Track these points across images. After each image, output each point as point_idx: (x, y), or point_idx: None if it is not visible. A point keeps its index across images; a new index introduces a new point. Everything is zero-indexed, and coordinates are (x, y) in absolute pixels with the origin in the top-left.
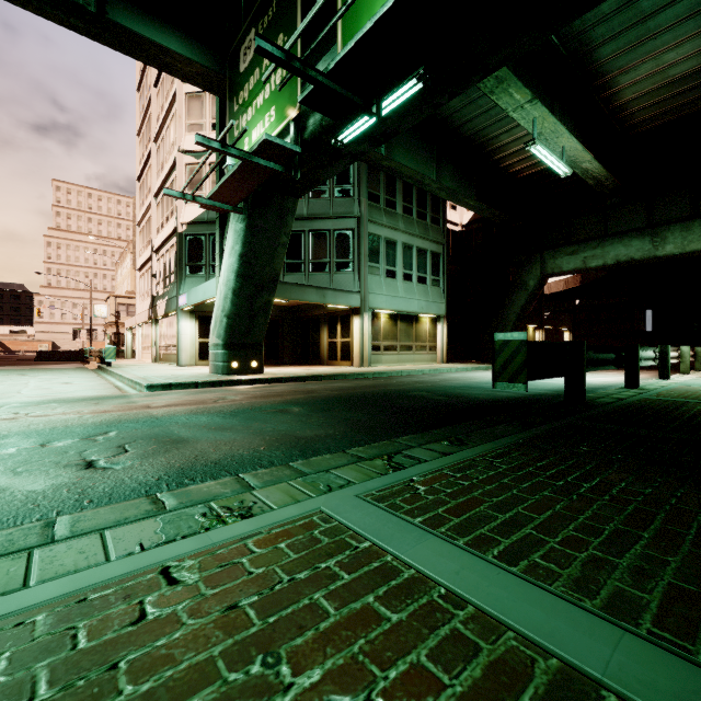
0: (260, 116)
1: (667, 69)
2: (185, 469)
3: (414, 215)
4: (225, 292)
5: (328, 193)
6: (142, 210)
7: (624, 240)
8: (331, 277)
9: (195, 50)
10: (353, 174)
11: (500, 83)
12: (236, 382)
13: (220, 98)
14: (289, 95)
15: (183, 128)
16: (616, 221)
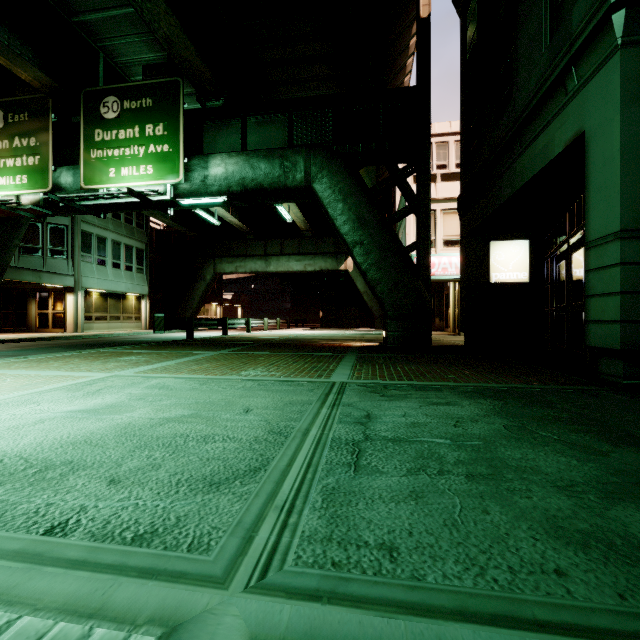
0: (10, 173)
1: None
2: None
3: (122, 219)
4: None
5: None
6: None
7: (254, 260)
8: (44, 261)
9: None
10: None
11: None
12: None
13: None
14: (42, 178)
15: None
16: (252, 248)
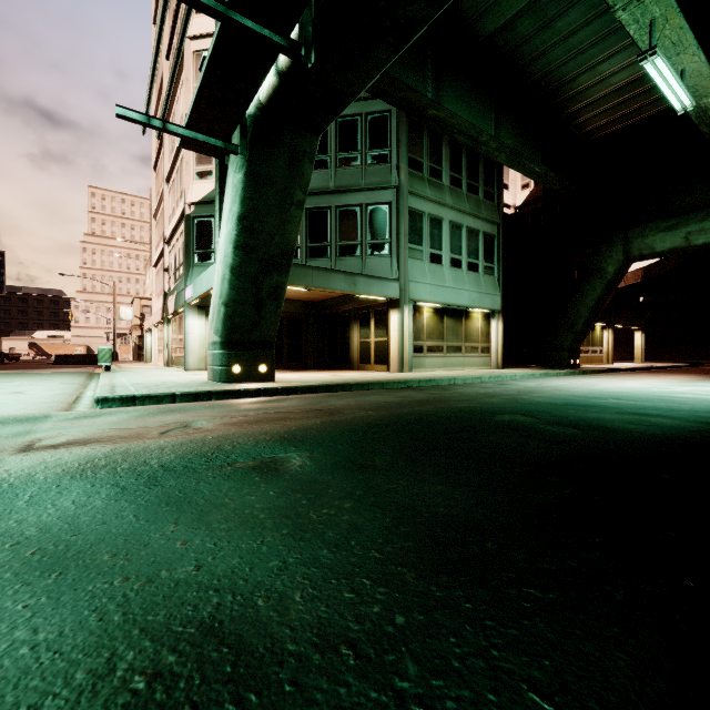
0: None
1: None
2: None
3: (464, 188)
4: (222, 273)
5: (359, 160)
6: (157, 201)
7: None
8: (363, 262)
9: None
10: (390, 135)
11: None
12: (231, 394)
13: None
14: None
15: (190, 93)
16: None
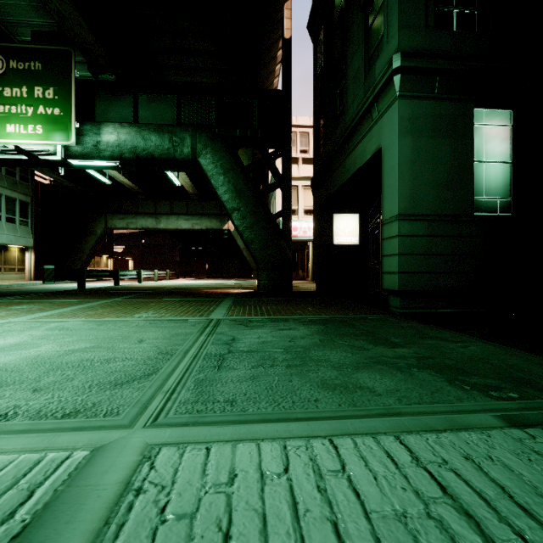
0: None
1: None
2: None
3: (3, 171)
4: None
5: None
6: None
7: (145, 217)
8: None
9: None
10: None
11: None
12: None
13: None
14: None
15: None
16: (143, 207)
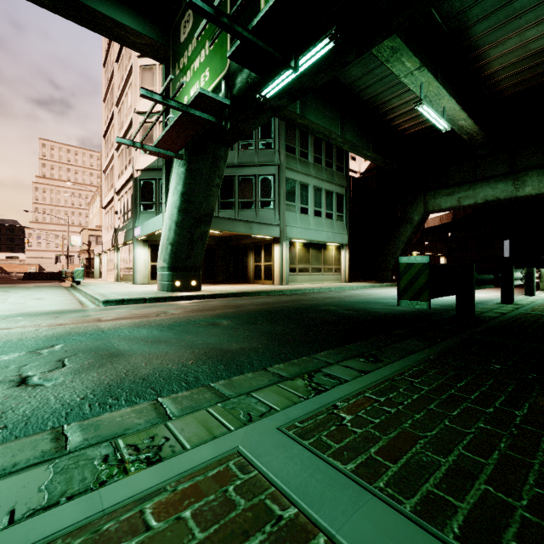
0: (196, 77)
1: (529, 44)
2: (113, 386)
3: (323, 163)
4: (169, 225)
5: (254, 145)
6: (107, 161)
7: (491, 183)
8: (256, 213)
9: (144, 26)
10: (274, 131)
11: (394, 53)
12: (177, 298)
13: (166, 65)
14: (220, 57)
15: (138, 94)
16: (484, 169)
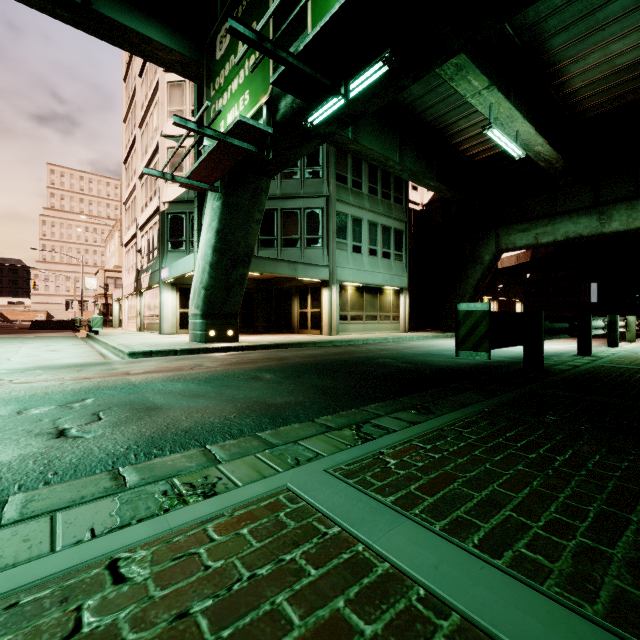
0: (234, 100)
1: (614, 58)
2: (155, 438)
3: (379, 195)
4: (202, 266)
5: (299, 174)
6: (128, 191)
7: (573, 218)
8: (302, 252)
9: (175, 40)
10: (322, 157)
11: (459, 71)
12: (212, 350)
13: (198, 84)
14: (262, 80)
15: (165, 114)
16: (565, 201)
